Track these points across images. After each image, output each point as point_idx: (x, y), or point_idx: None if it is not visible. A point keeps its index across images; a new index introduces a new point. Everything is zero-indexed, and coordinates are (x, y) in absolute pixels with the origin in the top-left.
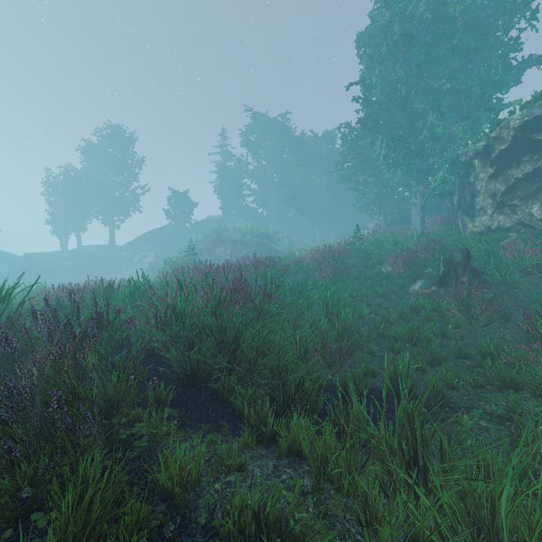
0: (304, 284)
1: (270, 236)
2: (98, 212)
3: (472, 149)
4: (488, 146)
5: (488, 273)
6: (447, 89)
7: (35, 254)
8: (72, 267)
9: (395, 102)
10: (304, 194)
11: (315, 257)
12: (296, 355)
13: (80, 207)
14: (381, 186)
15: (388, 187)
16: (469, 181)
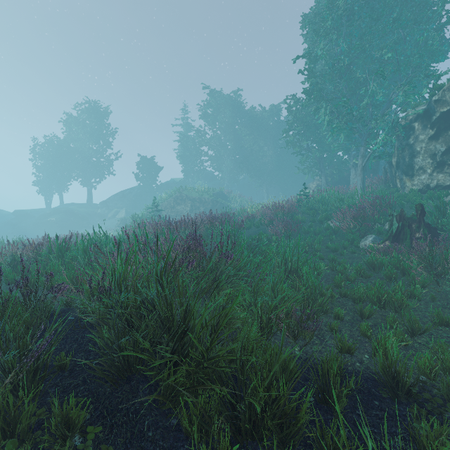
0: (258, 239)
1: (224, 195)
2: (78, 175)
3: (412, 113)
4: (428, 110)
5: (442, 228)
6: (388, 58)
7: (24, 211)
8: (54, 221)
9: (339, 73)
10: (253, 159)
11: (266, 213)
12: (257, 324)
13: (63, 170)
14: (322, 151)
15: (328, 151)
16: (409, 143)
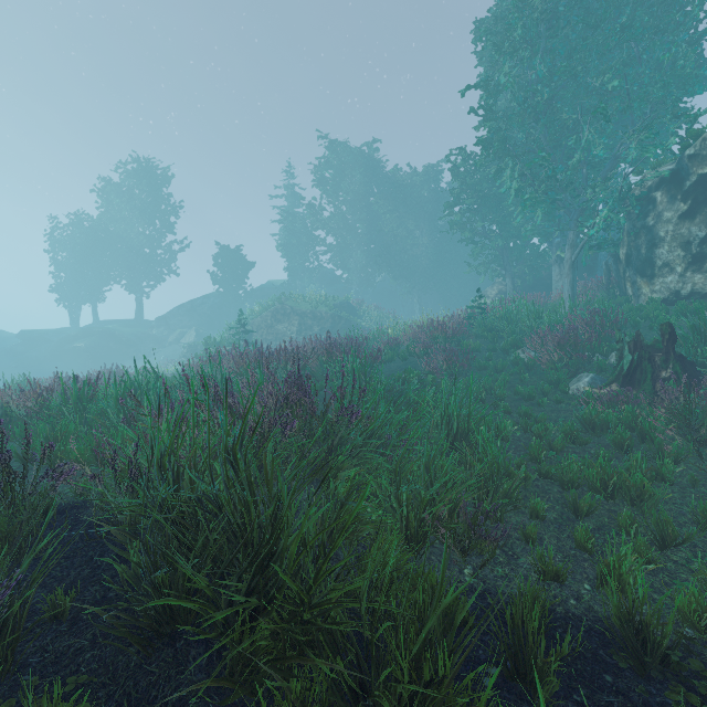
0: (405, 380)
1: (352, 307)
2: (121, 275)
3: (652, 176)
4: (679, 171)
5: (703, 363)
6: (613, 89)
7: (35, 332)
8: (83, 349)
9: (534, 112)
10: (398, 250)
11: (417, 337)
12: (401, 529)
13: (97, 268)
14: (507, 237)
15: (517, 238)
16: (646, 224)
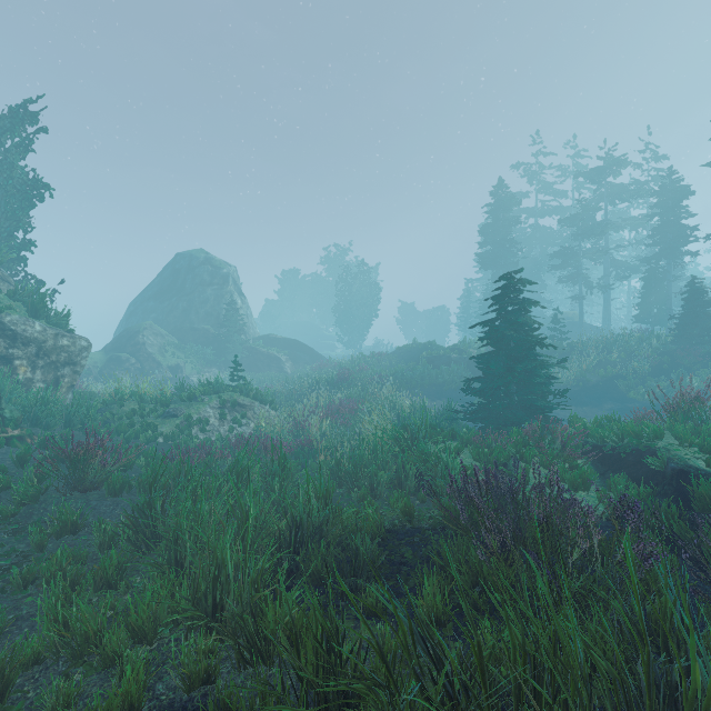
0: None
1: None
2: None
3: None
4: None
5: None
6: None
7: None
8: None
9: None
10: None
11: None
12: None
13: None
14: None
15: None
16: None
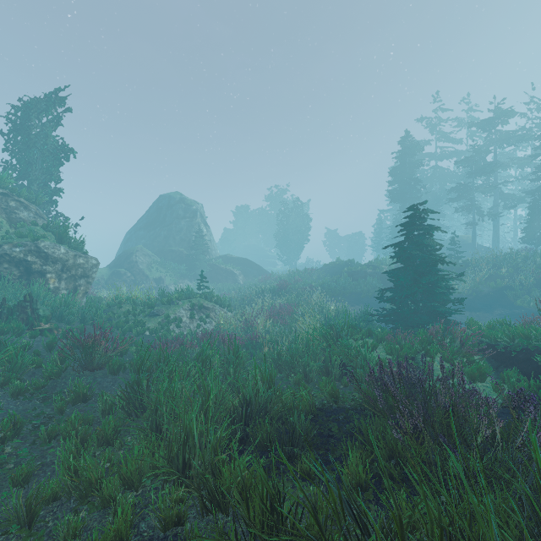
0: None
1: None
2: None
3: None
4: None
5: None
6: None
7: None
8: None
9: None
10: None
11: None
12: None
13: None
14: None
15: None
16: None
